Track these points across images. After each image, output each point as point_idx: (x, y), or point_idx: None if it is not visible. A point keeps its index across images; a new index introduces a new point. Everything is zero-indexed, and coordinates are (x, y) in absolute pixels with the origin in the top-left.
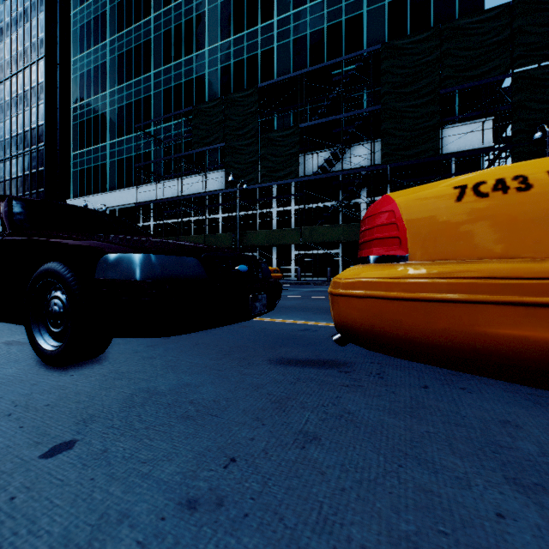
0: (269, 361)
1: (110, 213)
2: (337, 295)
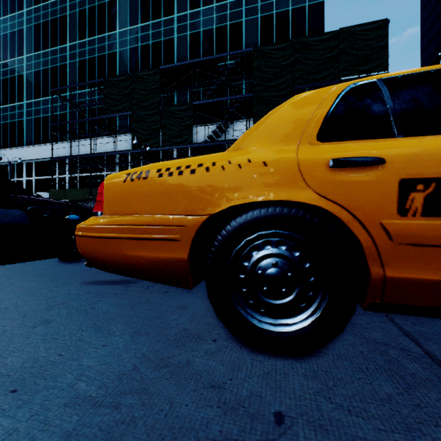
0: (82, 282)
1: (27, 165)
2: (76, 235)
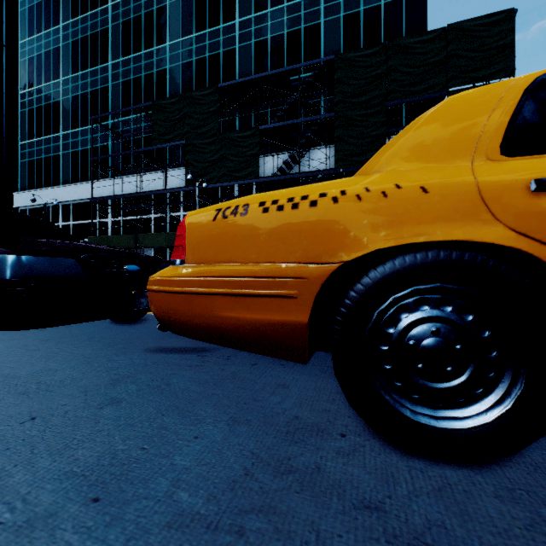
0: (145, 350)
1: (63, 208)
2: (149, 290)
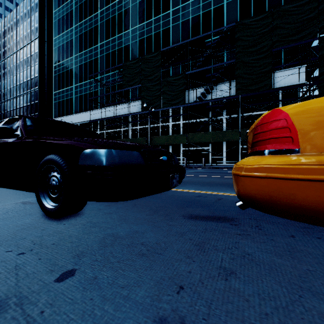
0: (183, 216)
1: None
2: (243, 176)
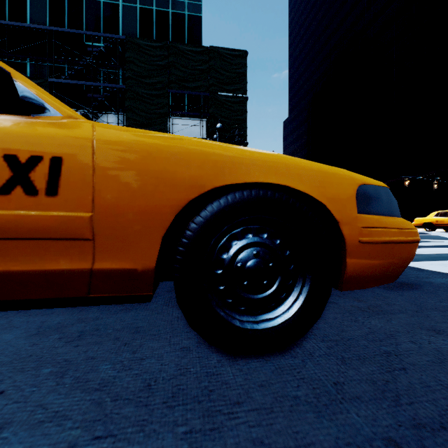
0: None
1: None
2: None
